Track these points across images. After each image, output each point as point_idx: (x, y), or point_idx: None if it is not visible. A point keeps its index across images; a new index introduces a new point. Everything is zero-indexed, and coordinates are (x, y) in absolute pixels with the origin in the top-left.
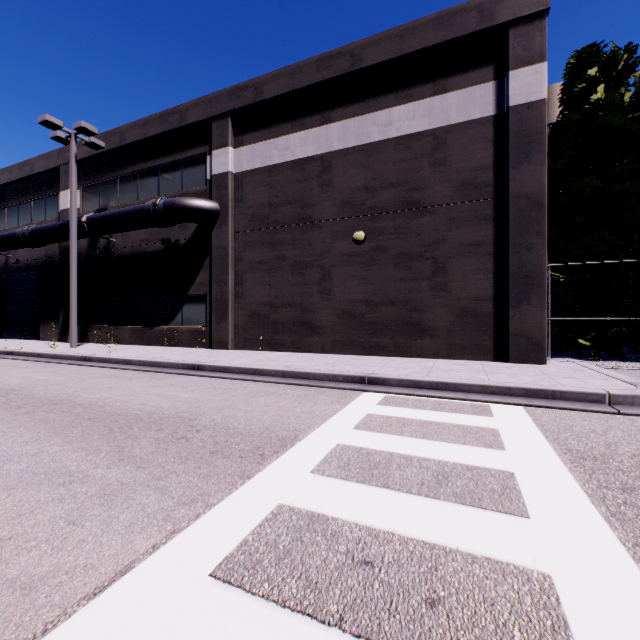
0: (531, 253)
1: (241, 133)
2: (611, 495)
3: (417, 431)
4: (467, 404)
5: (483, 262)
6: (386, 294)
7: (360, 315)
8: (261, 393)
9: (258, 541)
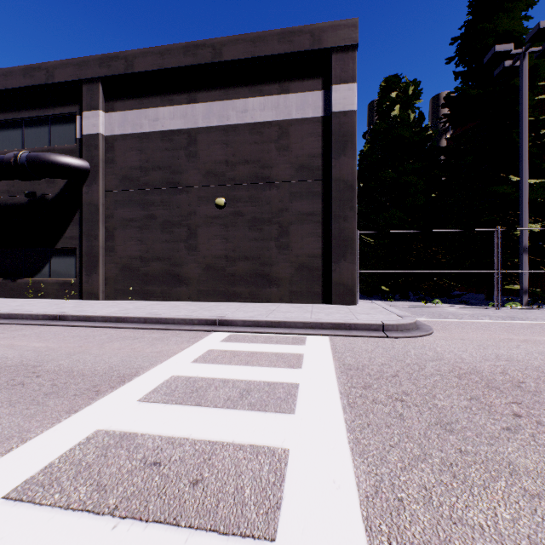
0: (347, 223)
1: (112, 99)
2: (355, 392)
3: (243, 360)
4: (291, 337)
5: (315, 228)
6: (243, 251)
7: (221, 268)
8: (119, 338)
9: (64, 462)
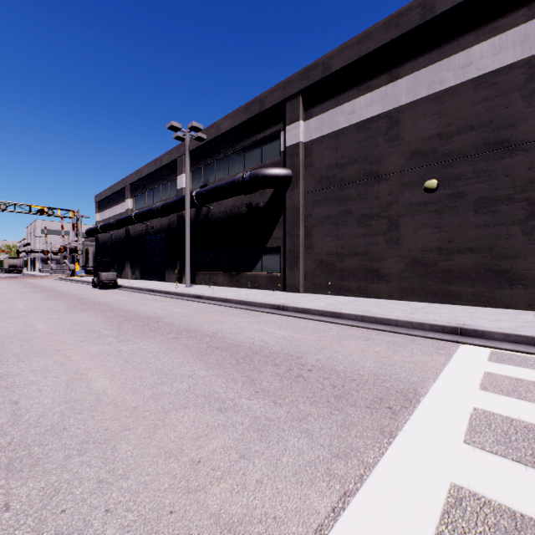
0: None
1: (310, 107)
2: None
3: None
4: None
5: None
6: (463, 241)
7: (432, 263)
8: (348, 336)
9: None
